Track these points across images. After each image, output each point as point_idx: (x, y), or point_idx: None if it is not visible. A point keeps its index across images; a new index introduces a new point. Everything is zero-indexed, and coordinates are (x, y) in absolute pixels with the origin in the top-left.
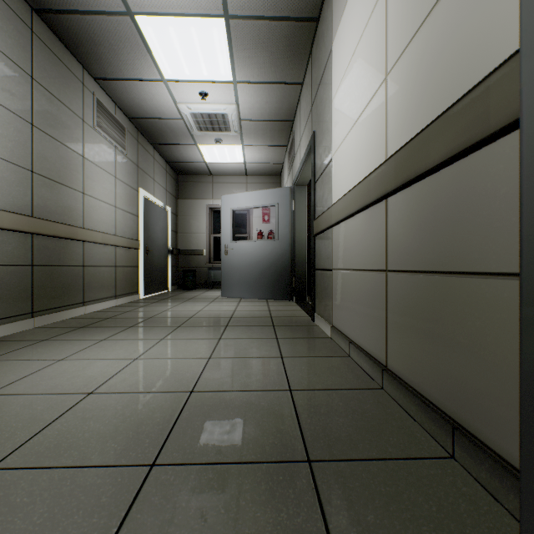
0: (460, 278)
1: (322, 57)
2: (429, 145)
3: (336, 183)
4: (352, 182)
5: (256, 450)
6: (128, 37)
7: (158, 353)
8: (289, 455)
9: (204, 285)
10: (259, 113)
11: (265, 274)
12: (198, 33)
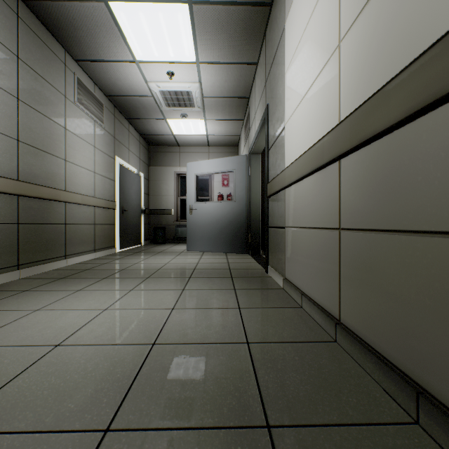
0: (425, 237)
1: (275, 37)
2: (389, 102)
3: (289, 149)
4: (304, 146)
5: (214, 413)
6: (104, 22)
7: (126, 303)
8: (247, 419)
9: (172, 240)
10: (219, 90)
11: (225, 230)
12: (165, 18)
